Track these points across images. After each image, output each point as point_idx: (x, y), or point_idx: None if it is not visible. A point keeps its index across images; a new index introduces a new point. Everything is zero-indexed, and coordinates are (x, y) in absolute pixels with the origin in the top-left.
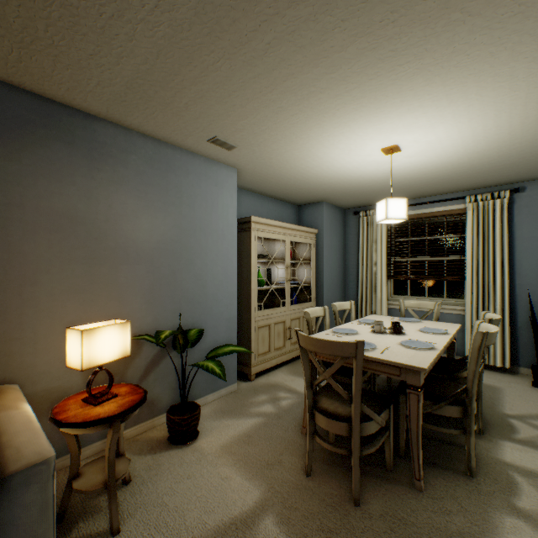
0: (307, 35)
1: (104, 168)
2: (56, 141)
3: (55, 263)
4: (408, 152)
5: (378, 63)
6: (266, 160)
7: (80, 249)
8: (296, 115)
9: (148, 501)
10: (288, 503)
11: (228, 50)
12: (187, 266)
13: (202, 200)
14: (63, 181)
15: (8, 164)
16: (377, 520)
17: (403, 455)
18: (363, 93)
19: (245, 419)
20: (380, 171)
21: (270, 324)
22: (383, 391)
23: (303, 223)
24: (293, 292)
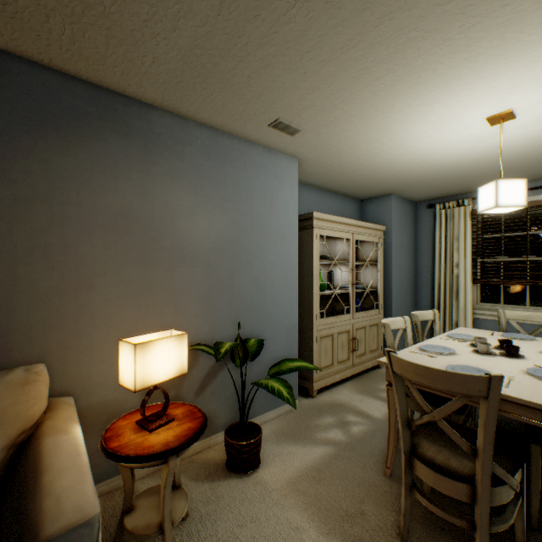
0: None
1: (160, 161)
2: (112, 134)
3: (110, 265)
4: (525, 119)
5: None
6: (332, 146)
7: (135, 250)
8: (381, 78)
9: None
10: None
11: None
12: (245, 269)
13: (260, 195)
14: (118, 177)
15: (65, 159)
16: None
17: (536, 527)
18: (485, 32)
19: (312, 447)
20: (475, 149)
21: (333, 333)
22: None
23: (367, 219)
24: (357, 298)
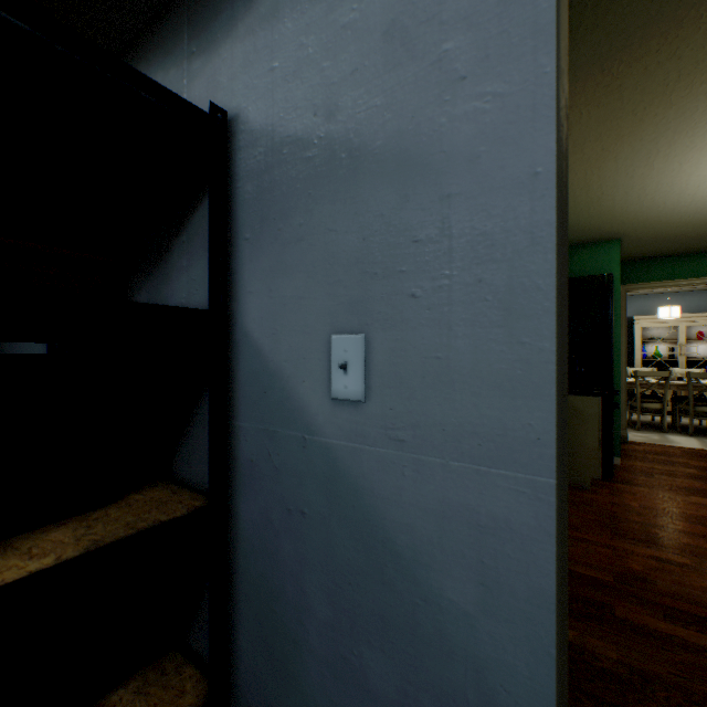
0: None
1: None
2: None
3: None
4: None
5: None
6: None
7: None
8: None
9: None
10: None
11: None
12: None
13: None
14: None
15: None
16: None
17: (628, 426)
18: None
19: None
20: None
21: None
22: (701, 428)
23: None
24: (705, 366)
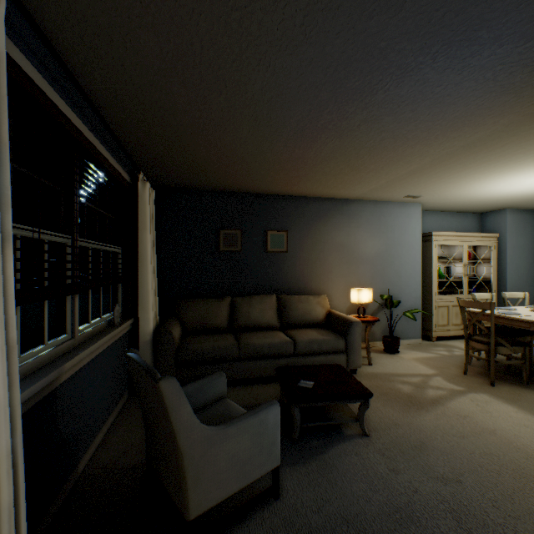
0: (456, 167)
1: (353, 221)
2: (337, 214)
3: (336, 264)
4: None
5: (503, 163)
6: (442, 198)
7: (344, 258)
8: (459, 182)
9: (380, 362)
10: (450, 377)
11: (418, 176)
12: (390, 265)
13: (398, 227)
14: (339, 230)
15: (324, 227)
16: (501, 390)
17: None
18: (501, 170)
19: (427, 353)
20: None
21: (448, 305)
22: None
23: (485, 227)
24: (472, 285)
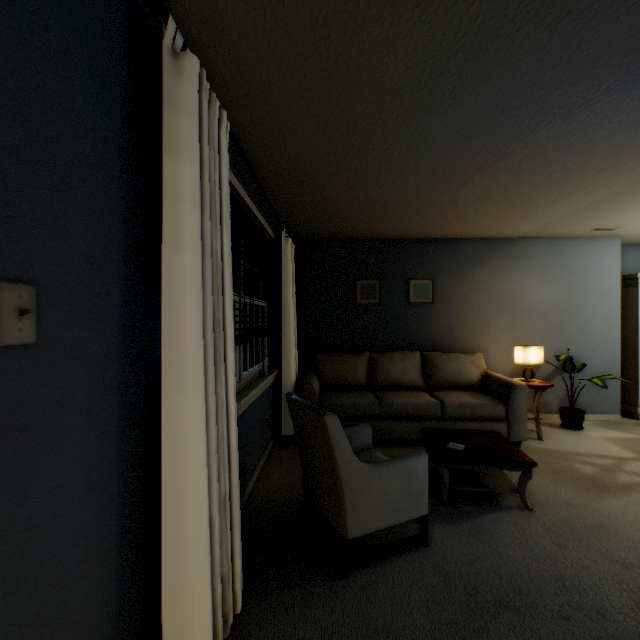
0: None
1: (517, 264)
2: (496, 257)
3: (495, 317)
4: None
5: None
6: None
7: (506, 309)
8: None
9: (553, 438)
10: None
11: (607, 206)
12: (571, 318)
13: (583, 269)
14: (499, 276)
15: (479, 273)
16: None
17: None
18: None
19: (626, 433)
20: None
21: None
22: None
23: None
24: None
